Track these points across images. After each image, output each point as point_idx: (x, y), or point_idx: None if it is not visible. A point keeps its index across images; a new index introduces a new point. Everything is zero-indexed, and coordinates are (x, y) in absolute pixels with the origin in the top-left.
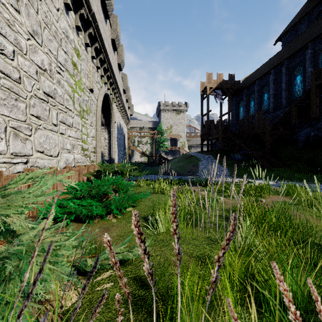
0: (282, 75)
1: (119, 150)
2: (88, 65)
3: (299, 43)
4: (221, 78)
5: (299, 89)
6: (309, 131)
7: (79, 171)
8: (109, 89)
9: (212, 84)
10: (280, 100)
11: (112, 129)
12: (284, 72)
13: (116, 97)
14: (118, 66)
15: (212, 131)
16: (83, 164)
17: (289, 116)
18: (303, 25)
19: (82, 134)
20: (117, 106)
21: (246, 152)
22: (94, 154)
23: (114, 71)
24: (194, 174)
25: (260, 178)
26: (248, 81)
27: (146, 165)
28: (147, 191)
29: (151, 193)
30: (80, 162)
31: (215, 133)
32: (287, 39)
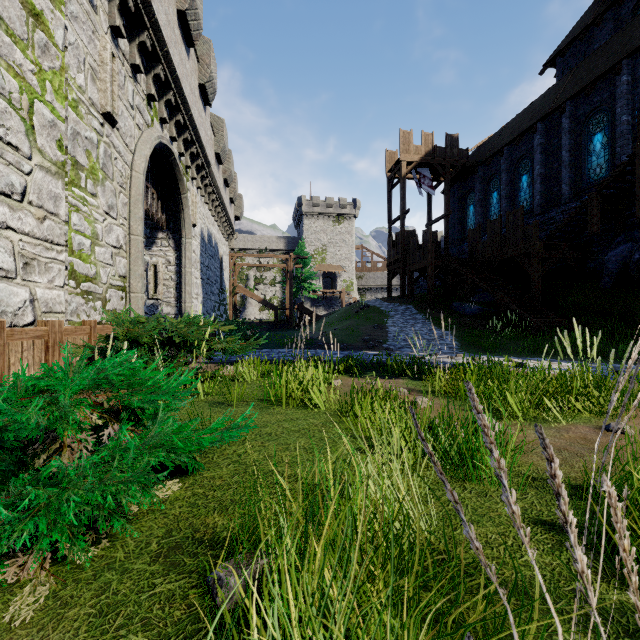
0: (560, 134)
1: (207, 291)
2: (97, 45)
3: (598, 63)
4: (431, 143)
5: (599, 162)
6: (628, 250)
7: (47, 338)
8: (176, 140)
9: (411, 154)
10: (557, 187)
11: (186, 239)
12: (565, 127)
13: (198, 166)
14: (201, 92)
15: (411, 254)
16: (77, 318)
17: (581, 220)
18: (604, 31)
19: (70, 232)
20: (201, 189)
21: (487, 298)
22: (122, 294)
23: (188, 97)
24: (380, 347)
25: (535, 354)
26: (486, 150)
27: (272, 328)
28: (258, 398)
29: (269, 405)
30: (61, 313)
31: (419, 258)
32: (567, 63)
